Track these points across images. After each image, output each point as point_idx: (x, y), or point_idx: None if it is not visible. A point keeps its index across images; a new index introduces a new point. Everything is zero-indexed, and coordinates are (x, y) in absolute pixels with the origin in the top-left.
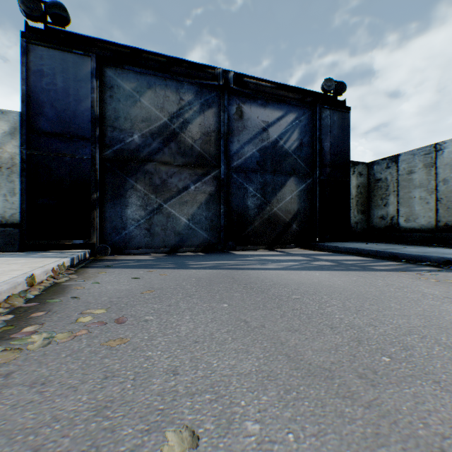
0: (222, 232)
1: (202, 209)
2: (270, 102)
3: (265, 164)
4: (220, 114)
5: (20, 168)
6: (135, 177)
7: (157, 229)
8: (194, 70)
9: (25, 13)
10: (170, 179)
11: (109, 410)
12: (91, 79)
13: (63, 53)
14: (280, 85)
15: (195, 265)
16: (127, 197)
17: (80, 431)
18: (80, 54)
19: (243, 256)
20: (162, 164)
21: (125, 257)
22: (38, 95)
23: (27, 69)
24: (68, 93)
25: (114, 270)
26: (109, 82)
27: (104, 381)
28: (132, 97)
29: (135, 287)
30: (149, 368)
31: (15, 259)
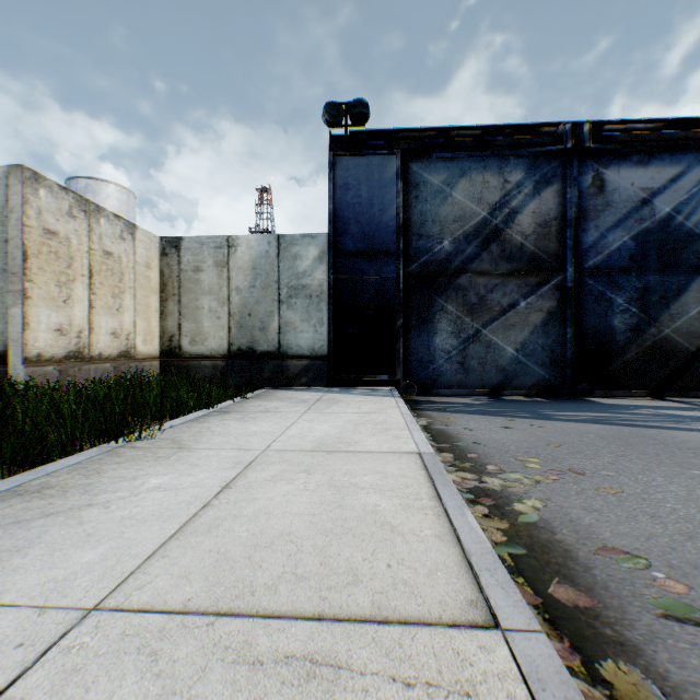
0: (569, 367)
1: (536, 334)
2: (655, 155)
3: (645, 257)
4: (565, 190)
5: (326, 295)
6: (445, 296)
7: (472, 363)
8: (522, 134)
9: (328, 122)
10: (490, 294)
11: (697, 538)
12: (396, 181)
13: (367, 157)
14: (674, 120)
15: (561, 417)
16: (435, 322)
17: (692, 546)
18: (384, 154)
19: (618, 406)
20: (479, 275)
21: (439, 399)
22: (343, 212)
23: (333, 185)
24: (372, 203)
25: (458, 415)
26: (413, 179)
27: (654, 518)
28: (441, 192)
29: (528, 439)
30: (688, 517)
31: (348, 396)
